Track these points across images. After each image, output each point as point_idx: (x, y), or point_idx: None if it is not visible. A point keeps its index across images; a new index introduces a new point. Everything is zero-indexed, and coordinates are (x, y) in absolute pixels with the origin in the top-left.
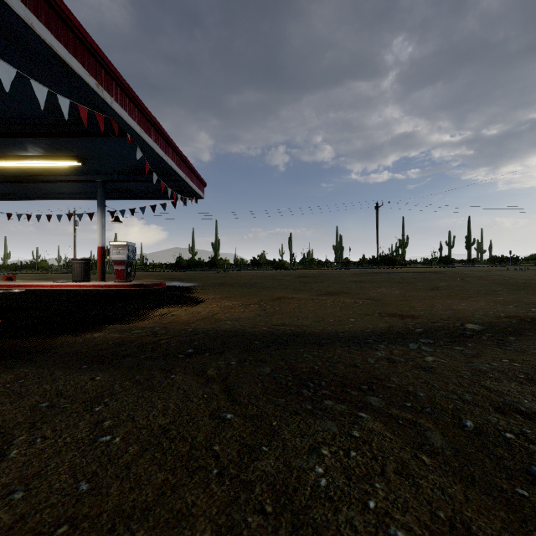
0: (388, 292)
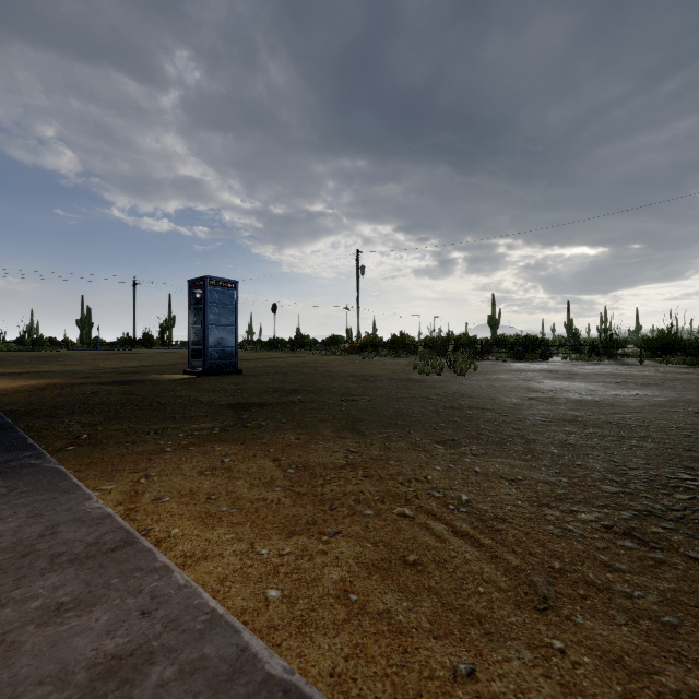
0: (110, 363)
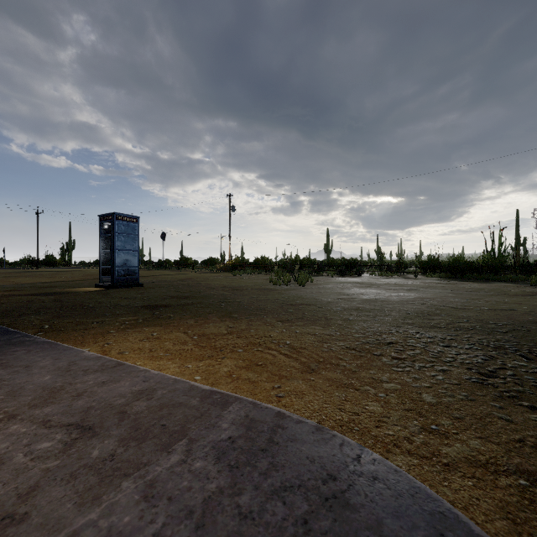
0: (23, 279)
